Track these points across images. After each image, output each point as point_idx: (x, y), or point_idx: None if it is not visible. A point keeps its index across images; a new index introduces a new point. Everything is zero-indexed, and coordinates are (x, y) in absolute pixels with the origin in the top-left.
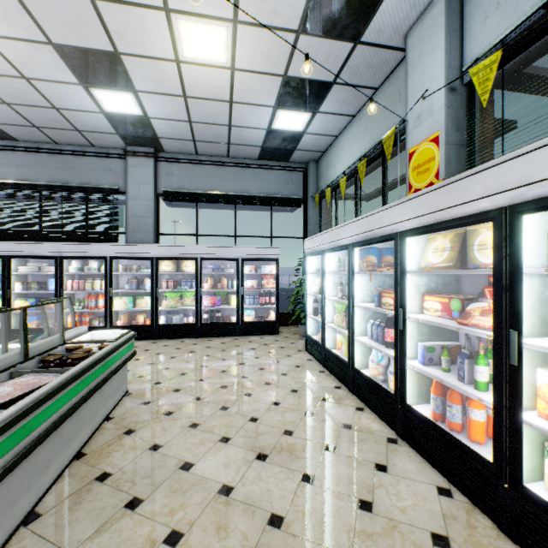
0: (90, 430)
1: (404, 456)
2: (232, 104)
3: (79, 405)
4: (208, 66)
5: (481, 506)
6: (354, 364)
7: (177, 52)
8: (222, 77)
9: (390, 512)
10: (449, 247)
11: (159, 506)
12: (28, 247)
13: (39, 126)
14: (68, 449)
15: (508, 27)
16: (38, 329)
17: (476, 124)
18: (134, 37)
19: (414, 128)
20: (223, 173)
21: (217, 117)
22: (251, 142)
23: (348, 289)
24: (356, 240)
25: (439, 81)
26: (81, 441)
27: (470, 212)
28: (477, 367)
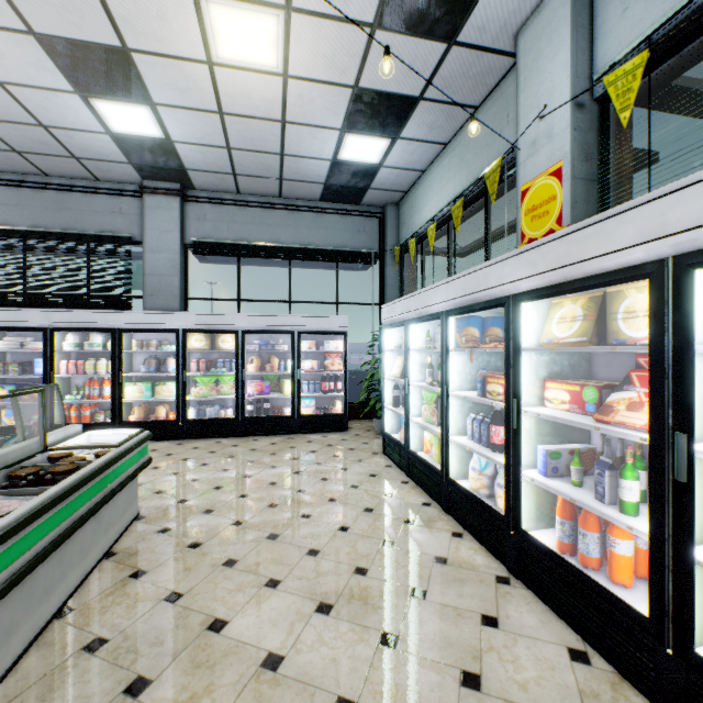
0: (80, 573)
1: (520, 603)
2: (285, 125)
3: (60, 541)
4: (252, 71)
5: (632, 677)
6: (448, 473)
7: (209, 50)
8: (271, 87)
9: (506, 690)
10: (582, 315)
11: (175, 690)
12: (5, 316)
13: (21, 150)
14: (45, 605)
15: (655, 21)
16: None
17: (610, 152)
18: (149, 27)
19: (528, 157)
20: (274, 218)
21: (264, 143)
22: (310, 177)
23: (441, 373)
24: (452, 306)
25: (562, 95)
26: (67, 590)
27: (615, 267)
28: (623, 482)
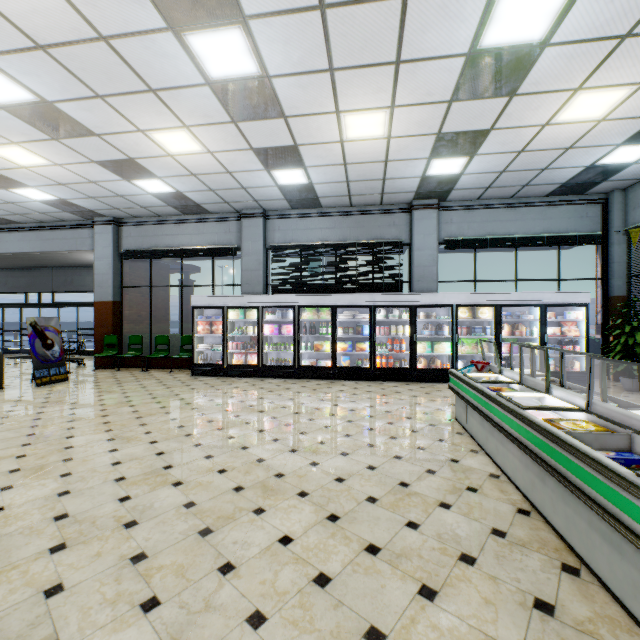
0: None
1: None
2: (567, 150)
3: None
4: (574, 123)
5: None
6: None
7: (552, 118)
8: (580, 129)
9: None
10: None
11: None
12: (350, 298)
13: (353, 194)
14: None
15: None
16: (356, 367)
17: None
18: (521, 115)
19: None
20: (504, 215)
21: (536, 164)
22: (553, 181)
23: None
24: None
25: None
26: None
27: None
28: None
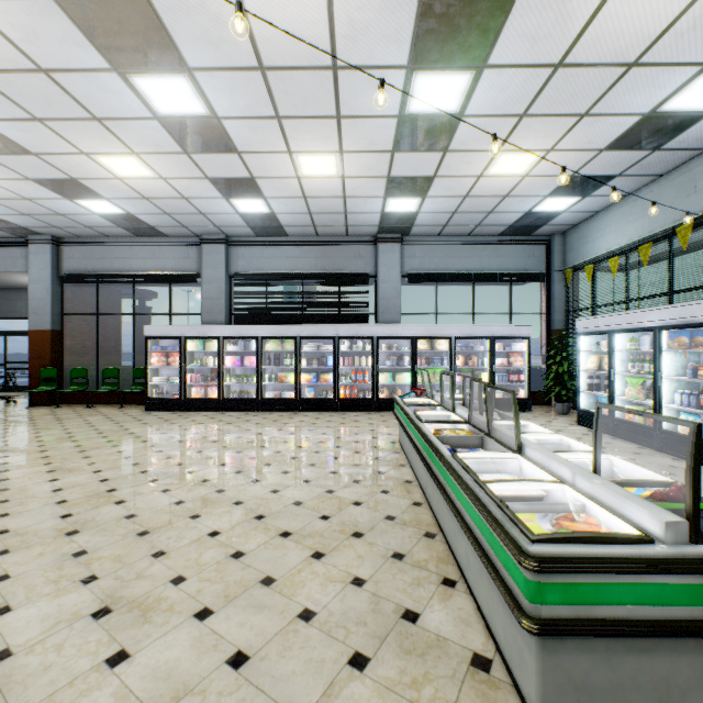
0: None
1: None
2: (505, 198)
3: None
4: (504, 176)
5: None
6: (661, 427)
7: (484, 171)
8: (510, 182)
9: None
10: None
11: None
12: (314, 329)
13: (318, 225)
14: None
15: None
16: (320, 398)
17: None
18: (457, 167)
19: None
20: (463, 252)
21: (482, 207)
22: (501, 223)
23: (654, 365)
24: (665, 324)
25: None
26: None
27: None
28: None
